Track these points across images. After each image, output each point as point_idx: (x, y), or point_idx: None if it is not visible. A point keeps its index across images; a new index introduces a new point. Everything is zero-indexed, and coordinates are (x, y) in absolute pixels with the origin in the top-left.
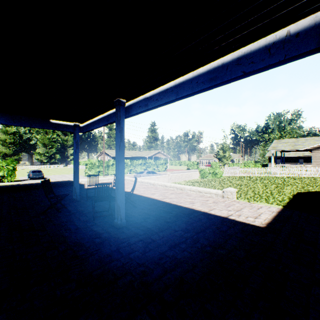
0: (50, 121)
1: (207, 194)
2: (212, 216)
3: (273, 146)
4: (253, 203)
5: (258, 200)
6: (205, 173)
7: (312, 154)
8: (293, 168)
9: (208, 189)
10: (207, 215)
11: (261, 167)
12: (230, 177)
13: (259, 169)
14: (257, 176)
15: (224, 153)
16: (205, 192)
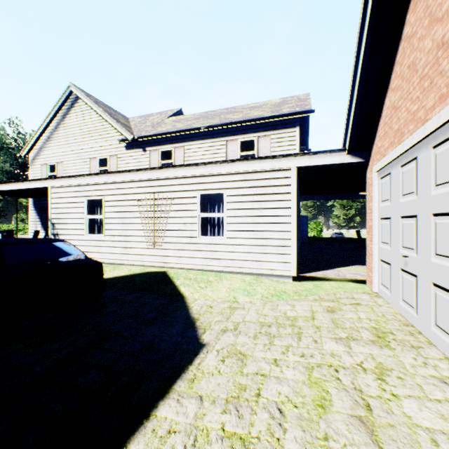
0: (358, 194)
1: None
2: None
3: None
4: None
5: None
6: None
7: None
8: None
9: None
10: None
11: None
12: None
13: None
14: None
15: None
16: None
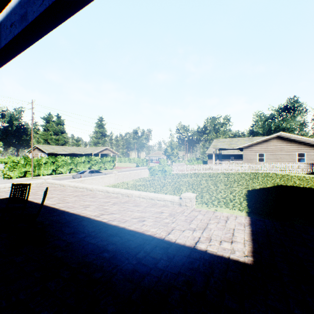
0: None
1: (161, 202)
2: (174, 249)
3: (214, 145)
4: (214, 209)
5: (217, 204)
6: (154, 171)
7: (243, 152)
8: (231, 165)
9: (161, 195)
10: (166, 247)
11: (202, 163)
12: (179, 174)
13: (204, 166)
14: (203, 173)
15: (172, 151)
16: (158, 199)
